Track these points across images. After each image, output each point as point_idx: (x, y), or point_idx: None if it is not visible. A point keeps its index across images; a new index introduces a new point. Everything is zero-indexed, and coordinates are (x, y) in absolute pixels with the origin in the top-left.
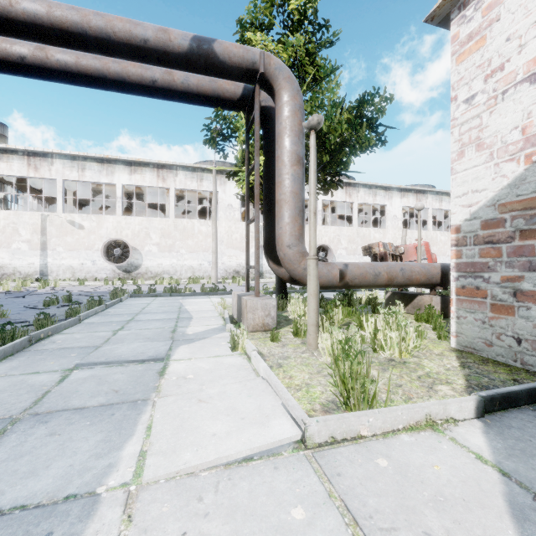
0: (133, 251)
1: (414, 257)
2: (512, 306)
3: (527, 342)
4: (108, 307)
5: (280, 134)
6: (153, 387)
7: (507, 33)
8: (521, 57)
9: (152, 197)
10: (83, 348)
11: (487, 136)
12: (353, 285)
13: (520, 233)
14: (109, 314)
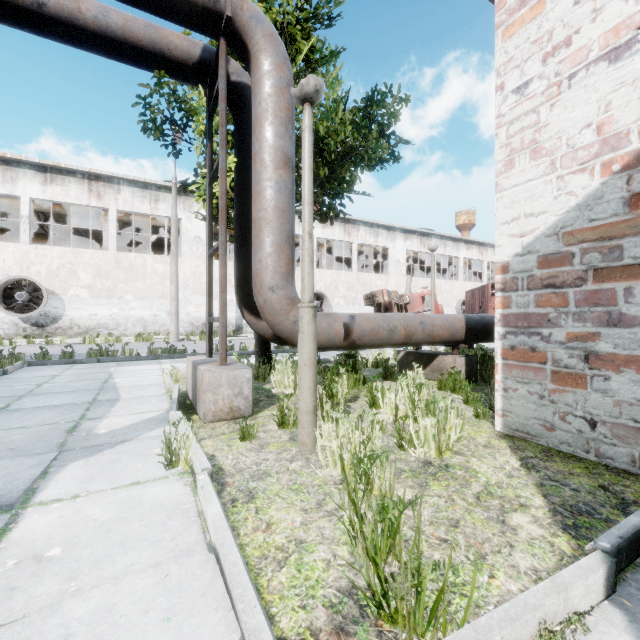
0: (49, 296)
1: (420, 308)
2: (584, 375)
3: (604, 426)
4: None
5: (259, 119)
6: None
7: None
8: (596, 26)
9: (83, 221)
10: None
11: (546, 138)
12: (362, 344)
13: (595, 272)
14: None
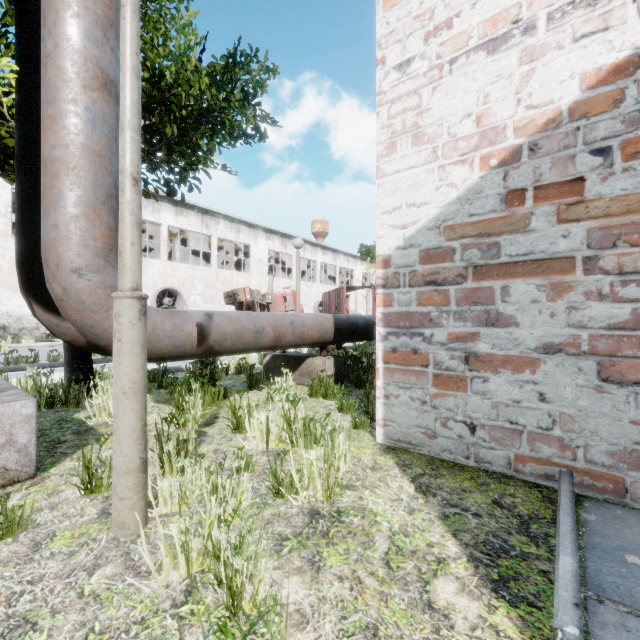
0: None
1: (283, 308)
2: (464, 378)
3: (483, 430)
4: None
5: (54, 2)
6: None
7: None
8: (475, 13)
9: None
10: None
11: (428, 123)
12: (222, 350)
13: (474, 270)
14: None
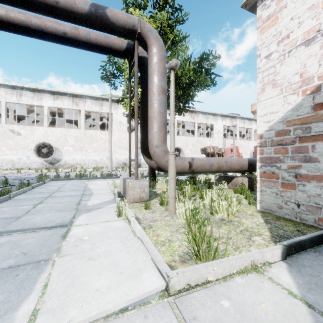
0: (56, 150)
1: (230, 155)
2: (294, 184)
3: (303, 206)
4: (34, 188)
5: (151, 74)
6: (56, 248)
7: (291, 15)
8: (300, 30)
9: (69, 115)
10: (7, 219)
11: (279, 78)
12: (197, 171)
13: (299, 138)
14: (33, 192)
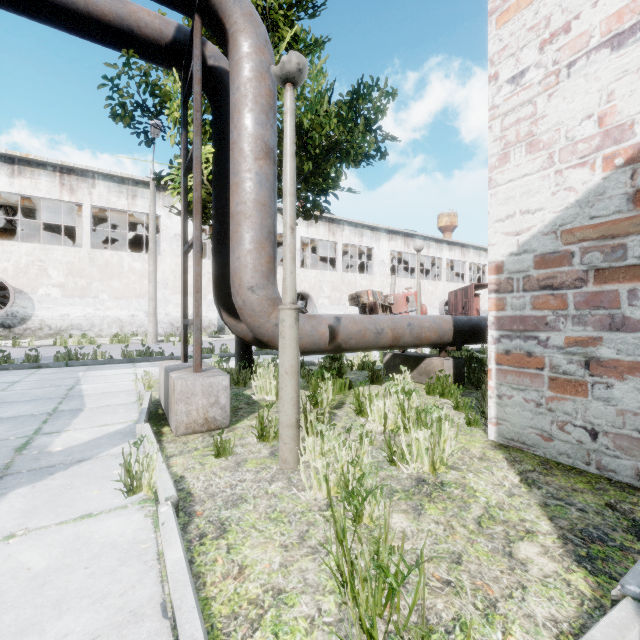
0: (17, 295)
1: (405, 308)
2: (584, 383)
3: (606, 437)
4: None
5: (238, 106)
6: None
7: None
8: (597, 11)
9: (56, 216)
10: None
11: (543, 130)
12: (348, 347)
13: (596, 273)
14: None
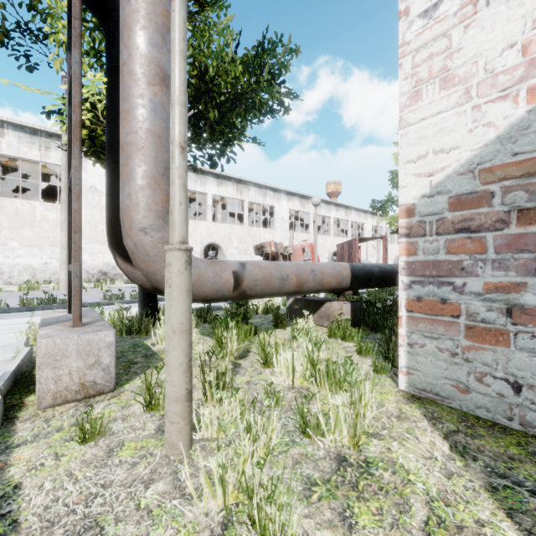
0: None
1: (301, 258)
2: (505, 332)
3: (532, 391)
4: None
5: (128, 21)
6: None
7: None
8: None
9: None
10: None
11: (459, 63)
12: (253, 294)
13: (519, 214)
14: None
